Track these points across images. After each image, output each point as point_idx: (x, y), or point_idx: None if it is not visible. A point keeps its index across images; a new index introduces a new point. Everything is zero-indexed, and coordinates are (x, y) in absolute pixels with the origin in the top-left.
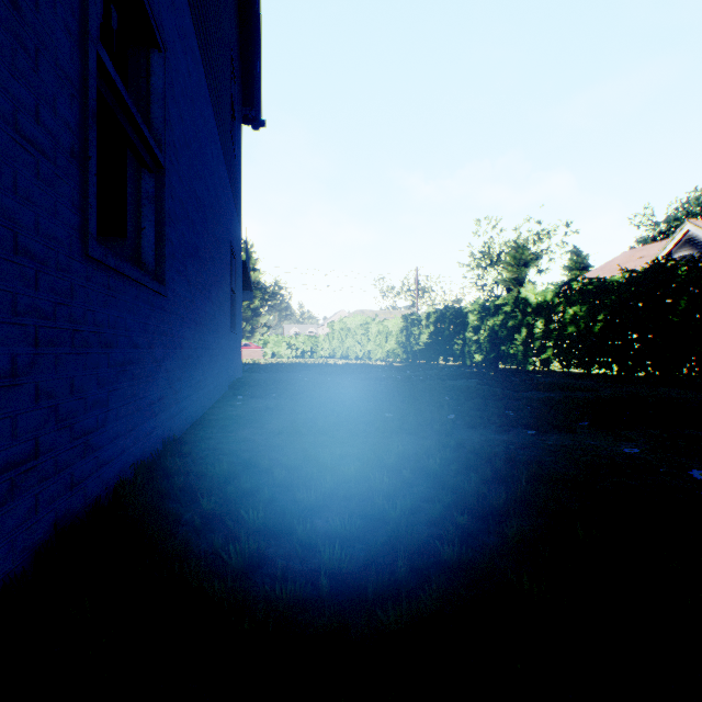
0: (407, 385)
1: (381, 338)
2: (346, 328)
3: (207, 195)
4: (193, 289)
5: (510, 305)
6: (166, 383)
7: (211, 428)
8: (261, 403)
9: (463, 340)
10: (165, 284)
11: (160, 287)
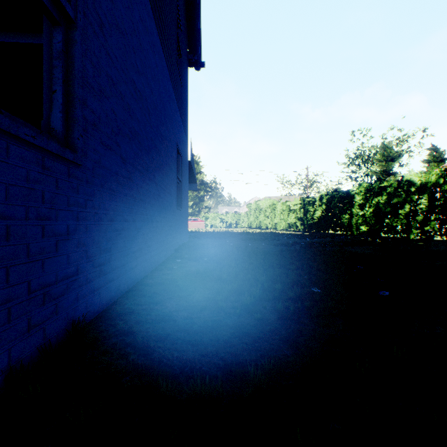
0: (314, 251)
1: (284, 214)
2: (259, 208)
3: (150, 94)
4: (130, 167)
5: (394, 187)
6: (80, 257)
7: (141, 296)
8: (194, 266)
9: (350, 215)
10: (76, 150)
11: (64, 151)
